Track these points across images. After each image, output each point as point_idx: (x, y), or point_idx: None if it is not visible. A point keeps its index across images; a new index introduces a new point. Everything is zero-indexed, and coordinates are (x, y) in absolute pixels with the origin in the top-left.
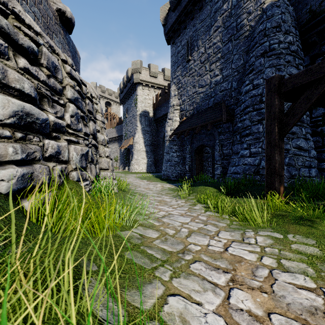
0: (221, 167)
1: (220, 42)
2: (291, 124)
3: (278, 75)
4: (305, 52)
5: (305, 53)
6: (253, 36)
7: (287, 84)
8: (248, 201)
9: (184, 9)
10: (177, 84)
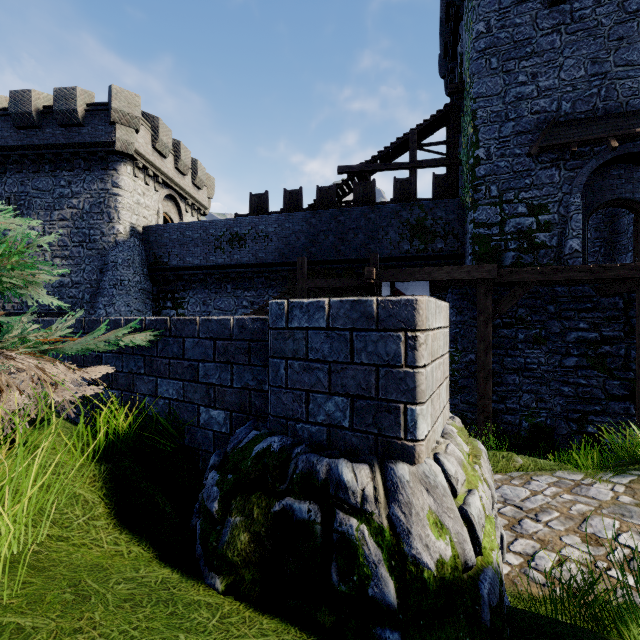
0: None
1: (68, 238)
2: None
3: None
4: (155, 283)
5: (155, 284)
6: (107, 260)
7: None
8: None
9: (3, 149)
10: None
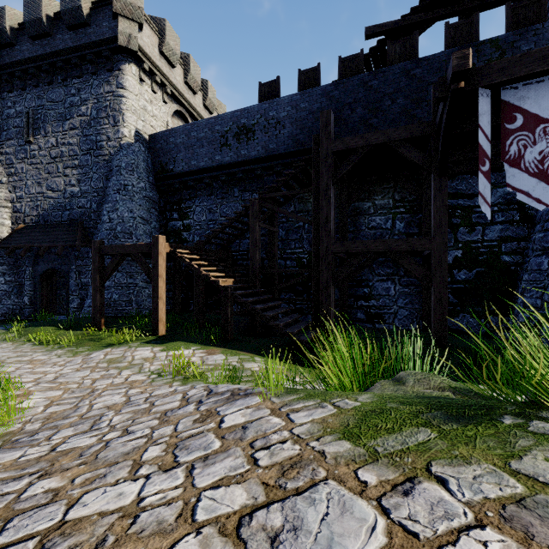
0: (79, 299)
1: (77, 147)
2: (106, 277)
3: (99, 241)
4: (162, 195)
5: (162, 196)
6: (112, 166)
7: (103, 250)
8: (77, 333)
9: (21, 64)
10: (7, 165)
